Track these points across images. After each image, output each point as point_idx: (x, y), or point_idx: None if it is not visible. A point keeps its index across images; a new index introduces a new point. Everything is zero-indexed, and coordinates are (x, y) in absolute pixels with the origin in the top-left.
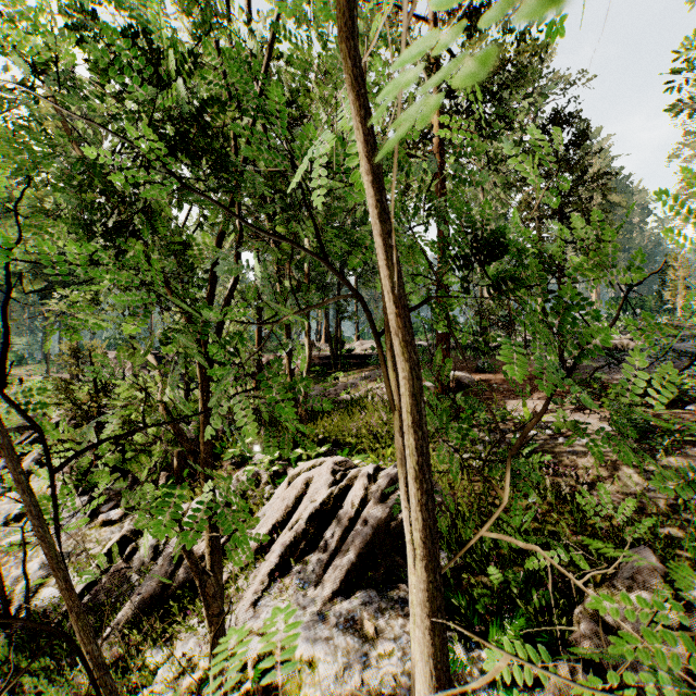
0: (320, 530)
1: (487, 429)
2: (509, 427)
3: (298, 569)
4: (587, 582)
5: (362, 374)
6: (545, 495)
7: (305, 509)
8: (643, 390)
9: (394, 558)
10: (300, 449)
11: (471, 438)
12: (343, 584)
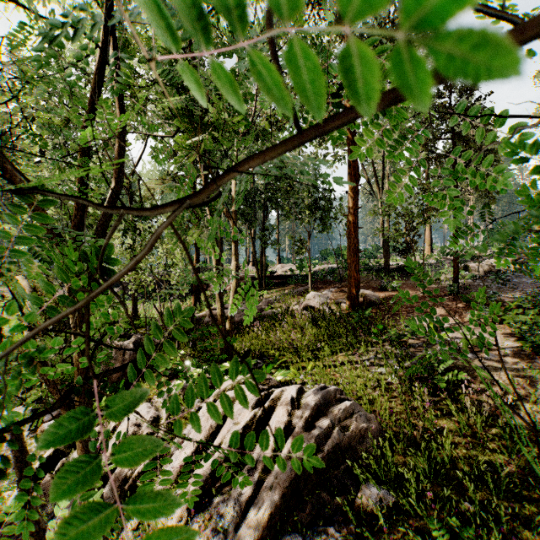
0: (243, 454)
1: (397, 343)
2: (417, 342)
3: (219, 501)
4: (539, 533)
5: (283, 292)
6: (468, 417)
7: (227, 432)
8: (537, 308)
9: (320, 493)
10: (227, 363)
11: (383, 352)
12: (265, 528)
